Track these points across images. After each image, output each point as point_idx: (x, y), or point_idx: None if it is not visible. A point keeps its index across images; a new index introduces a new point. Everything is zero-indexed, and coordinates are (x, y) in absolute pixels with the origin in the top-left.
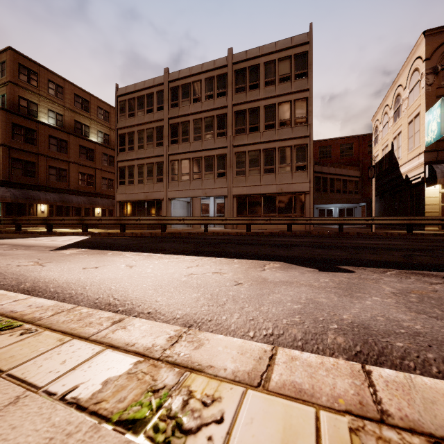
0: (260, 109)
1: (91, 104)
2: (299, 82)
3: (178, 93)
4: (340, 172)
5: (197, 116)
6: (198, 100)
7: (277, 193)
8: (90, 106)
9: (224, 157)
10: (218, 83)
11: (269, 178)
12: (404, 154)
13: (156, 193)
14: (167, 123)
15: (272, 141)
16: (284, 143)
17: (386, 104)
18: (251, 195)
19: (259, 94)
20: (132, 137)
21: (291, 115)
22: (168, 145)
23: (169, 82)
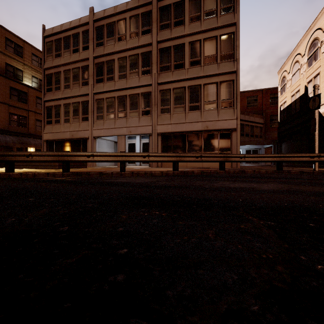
0: (185, 46)
1: (25, 50)
2: (225, 17)
3: (103, 32)
4: (249, 119)
5: (122, 54)
6: (123, 38)
7: (202, 130)
8: (24, 52)
9: (149, 95)
10: (142, 21)
11: (194, 115)
12: (323, 94)
13: (81, 131)
14: (92, 62)
15: (198, 78)
16: (210, 80)
17: (296, 53)
18: (176, 133)
19: (184, 30)
20: (58, 77)
21: (217, 51)
22: (94, 84)
23: (94, 21)
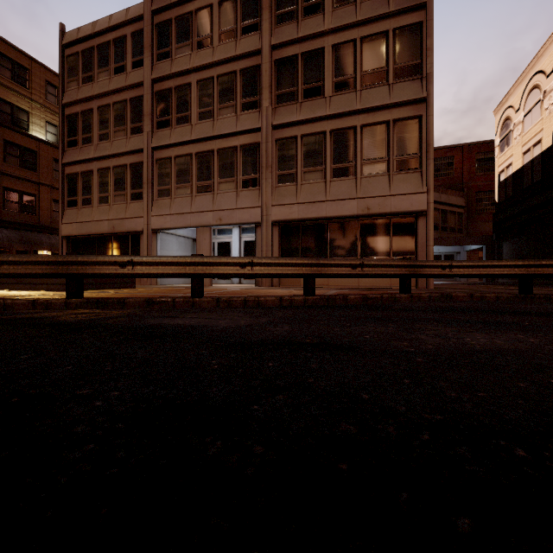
0: (325, 53)
1: (34, 75)
2: None
3: (170, 32)
4: (439, 198)
5: (204, 73)
6: (207, 43)
7: (359, 215)
8: (31, 78)
9: (255, 148)
10: (243, 8)
11: (343, 187)
12: None
13: (130, 220)
14: (150, 90)
15: (350, 114)
16: (374, 117)
17: (534, 72)
18: (307, 221)
19: (322, 21)
20: (88, 120)
21: (388, 60)
22: (153, 131)
23: (154, 13)
